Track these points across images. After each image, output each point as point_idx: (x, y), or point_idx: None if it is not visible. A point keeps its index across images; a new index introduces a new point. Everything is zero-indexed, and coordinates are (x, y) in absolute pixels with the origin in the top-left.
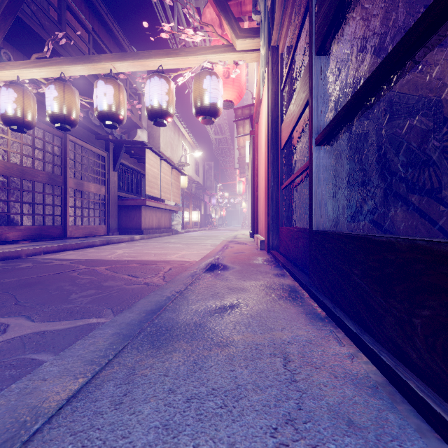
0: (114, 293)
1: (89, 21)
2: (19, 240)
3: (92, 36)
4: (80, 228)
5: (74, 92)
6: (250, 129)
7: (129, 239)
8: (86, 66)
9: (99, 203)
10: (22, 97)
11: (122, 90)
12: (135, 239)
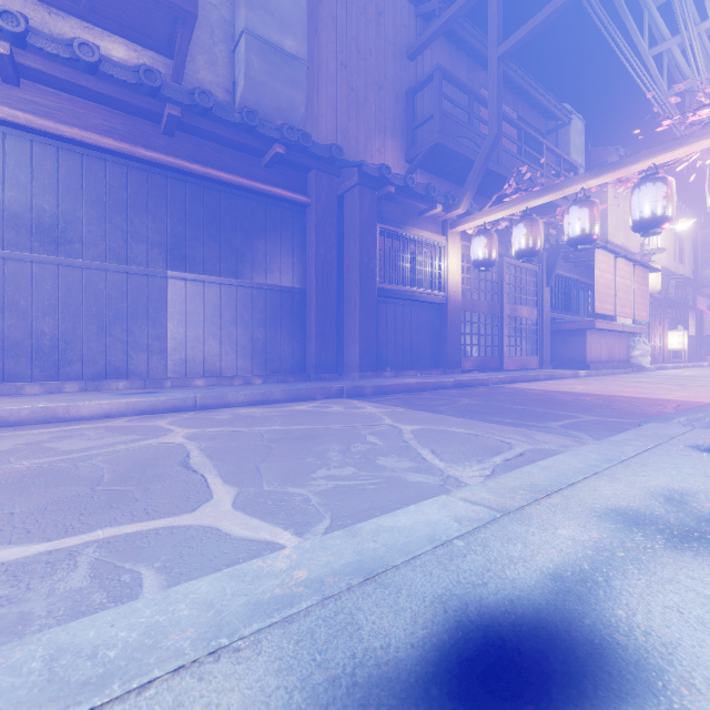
0: (633, 413)
1: (513, 108)
2: (471, 370)
3: (523, 132)
4: (514, 360)
5: (539, 223)
6: None
7: (572, 374)
8: (554, 194)
9: (531, 329)
10: (489, 241)
11: (597, 208)
12: (579, 376)
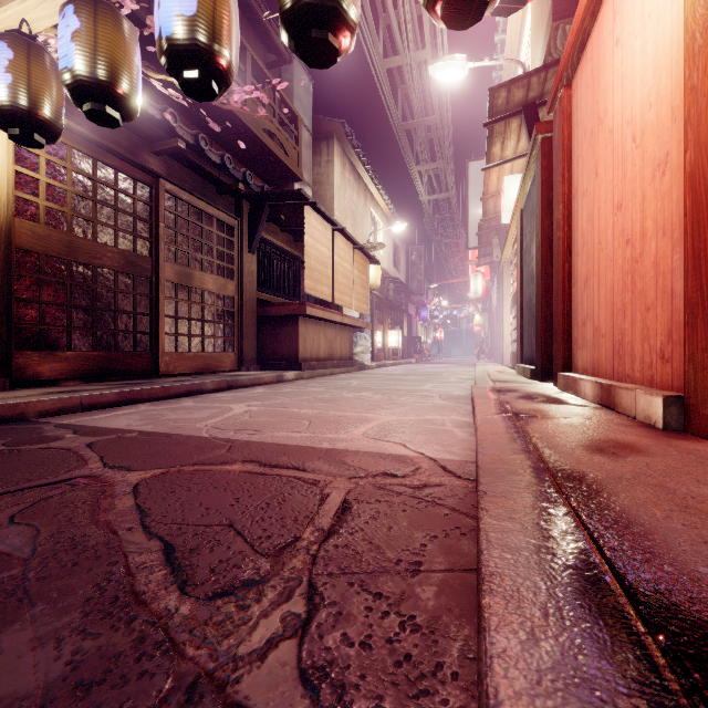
0: None
1: None
2: (61, 379)
3: None
4: (187, 357)
5: (122, 25)
6: (516, 147)
7: (273, 378)
8: None
9: (223, 311)
10: (25, 60)
11: None
12: (285, 379)
